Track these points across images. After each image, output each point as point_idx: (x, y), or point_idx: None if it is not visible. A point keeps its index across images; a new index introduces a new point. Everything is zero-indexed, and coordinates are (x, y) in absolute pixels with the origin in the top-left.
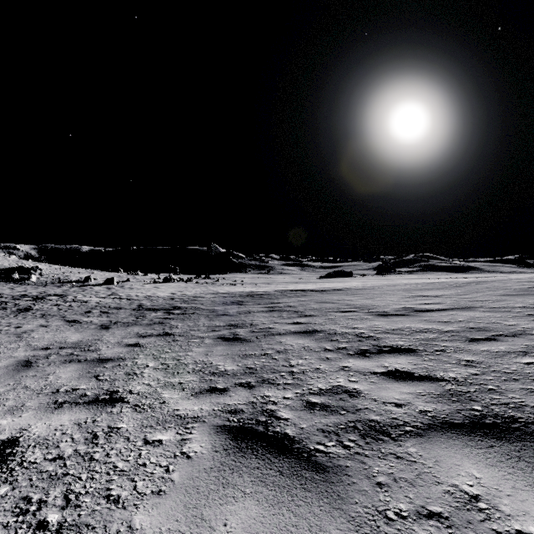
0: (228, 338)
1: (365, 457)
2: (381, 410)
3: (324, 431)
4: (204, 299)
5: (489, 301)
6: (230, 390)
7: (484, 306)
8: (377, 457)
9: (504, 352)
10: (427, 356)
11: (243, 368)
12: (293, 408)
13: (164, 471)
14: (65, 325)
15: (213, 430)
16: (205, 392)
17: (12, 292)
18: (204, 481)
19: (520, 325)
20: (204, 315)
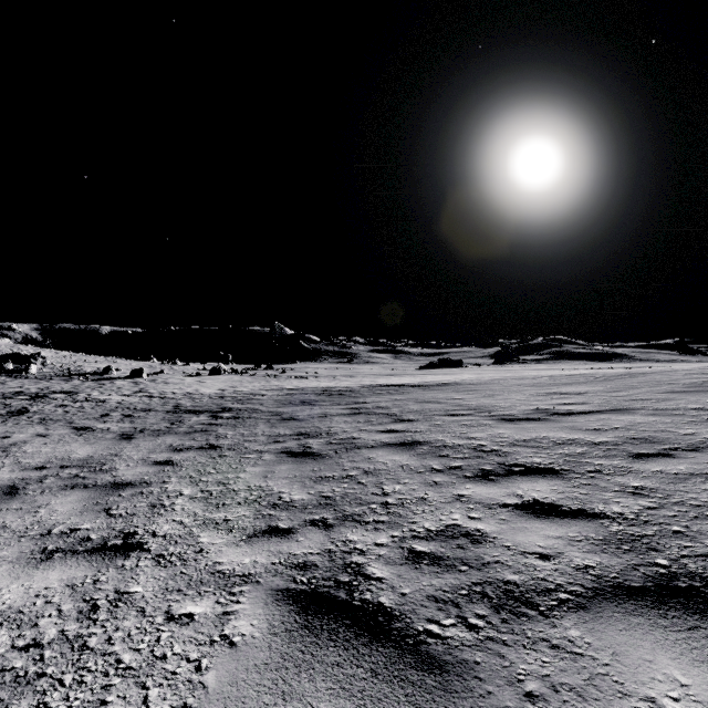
0: (296, 452)
1: (502, 646)
2: (520, 564)
3: (438, 600)
4: (264, 397)
5: (651, 400)
6: (298, 532)
7: (646, 407)
8: (522, 646)
9: (685, 474)
10: (577, 480)
11: (316, 497)
12: (389, 561)
13: (194, 670)
14: (71, 434)
15: (271, 598)
16: (262, 534)
17: (3, 388)
18: (254, 687)
19: (700, 435)
20: (263, 420)
